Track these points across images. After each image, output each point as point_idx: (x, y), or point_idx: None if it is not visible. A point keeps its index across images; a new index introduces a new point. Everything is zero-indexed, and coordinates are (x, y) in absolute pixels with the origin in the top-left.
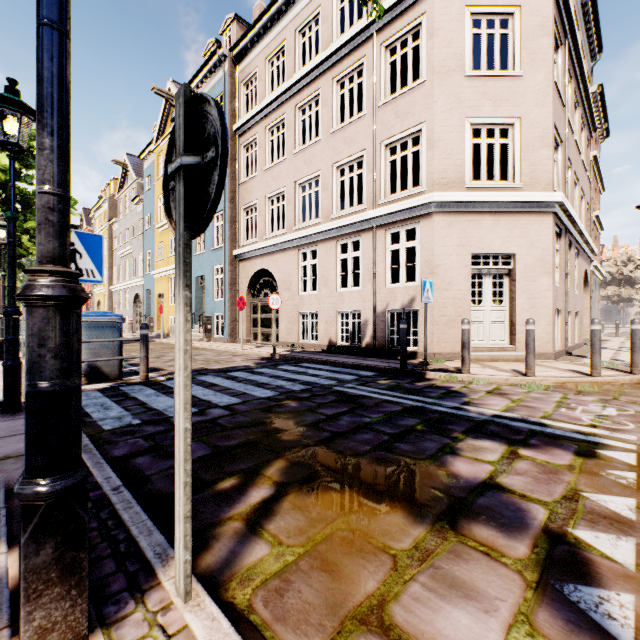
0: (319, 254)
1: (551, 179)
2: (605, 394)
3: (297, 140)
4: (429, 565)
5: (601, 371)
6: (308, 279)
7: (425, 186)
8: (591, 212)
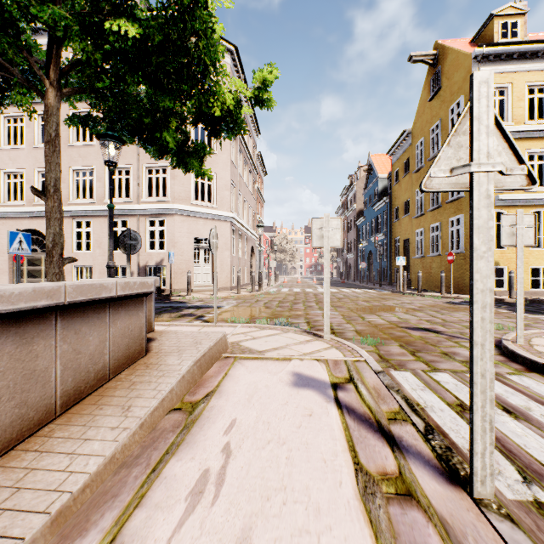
0: (94, 225)
1: (230, 206)
2: (238, 298)
3: (72, 136)
4: (175, 320)
5: (243, 292)
6: (83, 241)
7: (170, 198)
8: (256, 216)
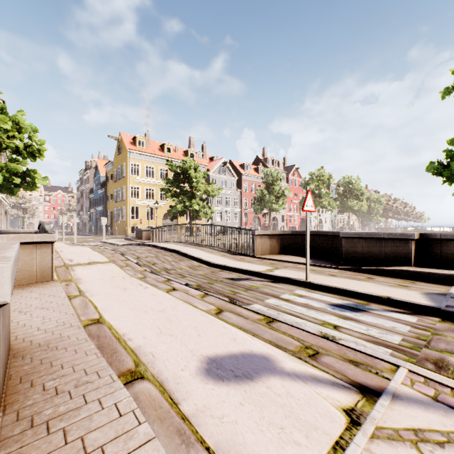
0: None
1: None
2: None
3: None
4: None
5: None
6: None
7: None
8: None
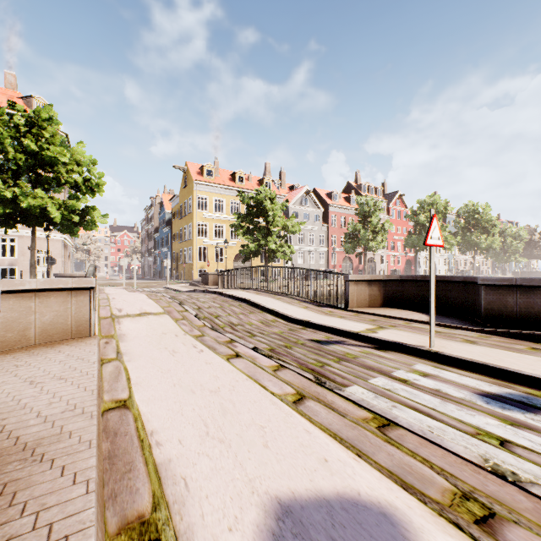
0: None
1: None
2: None
3: None
4: None
5: None
6: None
7: (21, 226)
8: None
